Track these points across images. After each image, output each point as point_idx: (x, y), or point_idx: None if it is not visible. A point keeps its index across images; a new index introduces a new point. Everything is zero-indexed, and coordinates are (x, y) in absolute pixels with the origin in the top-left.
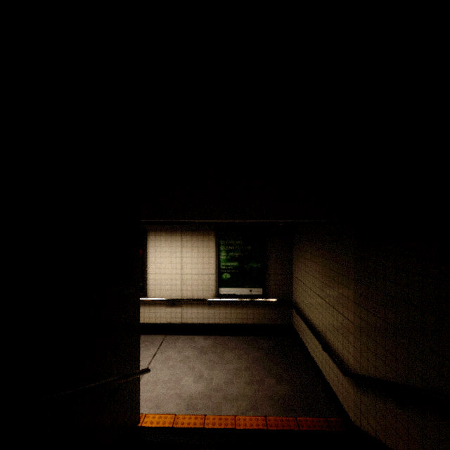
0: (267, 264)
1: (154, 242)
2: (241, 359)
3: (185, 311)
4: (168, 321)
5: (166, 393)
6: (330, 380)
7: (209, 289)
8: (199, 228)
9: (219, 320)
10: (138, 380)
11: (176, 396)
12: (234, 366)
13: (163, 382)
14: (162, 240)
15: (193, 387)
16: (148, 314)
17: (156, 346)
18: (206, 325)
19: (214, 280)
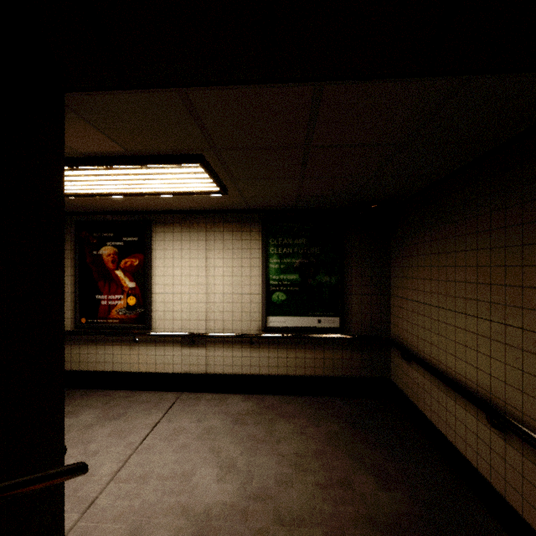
0: (347, 276)
1: (163, 243)
2: (306, 436)
3: (213, 353)
4: (185, 370)
5: (159, 502)
6: (510, 490)
7: (251, 318)
8: (235, 218)
9: (267, 370)
10: (57, 493)
11: (179, 510)
12: (293, 449)
13: (159, 477)
14: (176, 239)
15: (213, 491)
16: (154, 358)
17: (162, 410)
18: (246, 376)
19: (259, 304)
